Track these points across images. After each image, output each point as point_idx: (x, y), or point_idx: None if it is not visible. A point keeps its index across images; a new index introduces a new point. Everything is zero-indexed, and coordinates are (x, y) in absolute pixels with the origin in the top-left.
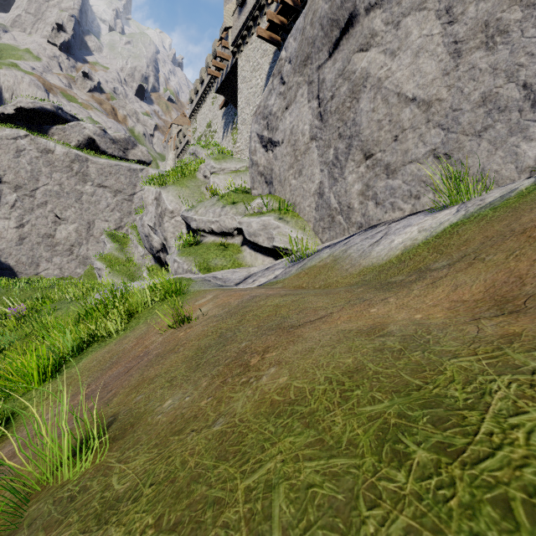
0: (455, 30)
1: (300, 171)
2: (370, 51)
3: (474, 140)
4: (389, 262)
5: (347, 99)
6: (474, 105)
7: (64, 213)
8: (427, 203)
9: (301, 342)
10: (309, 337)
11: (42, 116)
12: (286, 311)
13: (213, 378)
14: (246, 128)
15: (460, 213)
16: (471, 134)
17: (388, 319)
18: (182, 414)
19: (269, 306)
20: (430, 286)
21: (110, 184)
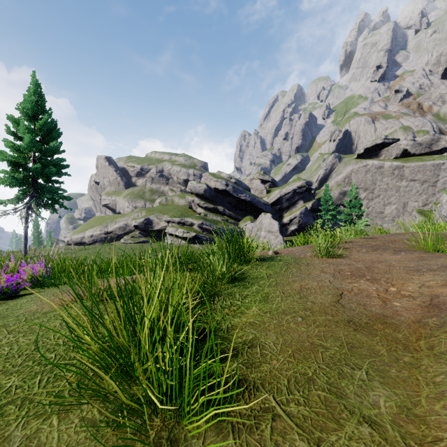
0: None
1: None
2: None
3: None
4: None
5: None
6: None
7: (389, 199)
8: None
9: None
10: None
11: (376, 147)
12: None
13: None
14: None
15: None
16: None
17: None
18: None
19: None
20: None
21: (418, 178)
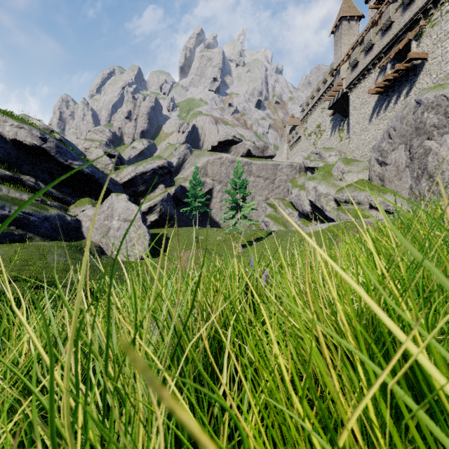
0: None
1: (400, 178)
2: (432, 141)
3: None
4: None
5: (422, 155)
6: None
7: None
8: None
9: None
10: None
11: (227, 143)
12: None
13: None
14: (356, 137)
15: None
16: None
17: None
18: None
19: None
20: None
21: (262, 175)
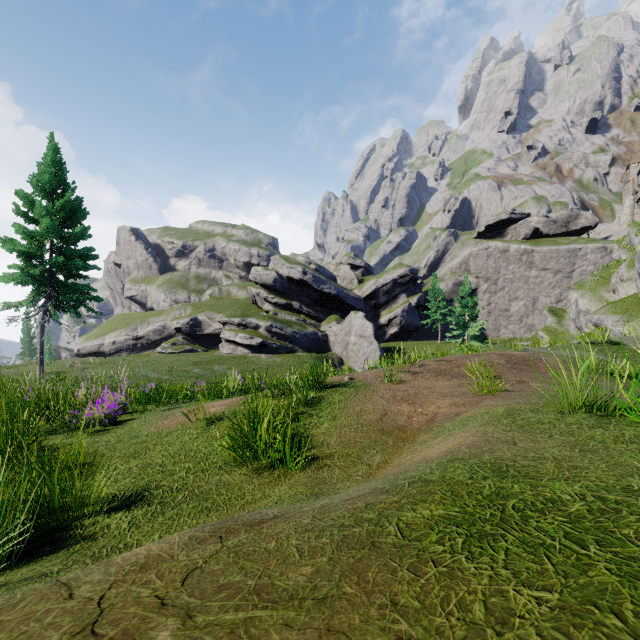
0: None
1: None
2: None
3: None
4: None
5: None
6: None
7: (516, 293)
8: None
9: None
10: None
11: (500, 224)
12: None
13: None
14: None
15: None
16: None
17: None
18: None
19: None
20: None
21: (550, 267)
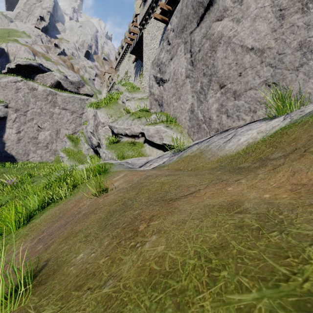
0: (280, 2)
1: (179, 97)
2: (223, 20)
3: (293, 73)
4: (238, 153)
5: (208, 51)
6: (293, 50)
7: (43, 124)
8: (261, 115)
9: (177, 213)
10: (183, 210)
11: (31, 69)
12: (168, 186)
13: (113, 239)
14: (148, 73)
15: (286, 120)
16: (292, 69)
17: (242, 197)
18: (86, 268)
19: (157, 183)
20: (271, 171)
21: (69, 108)
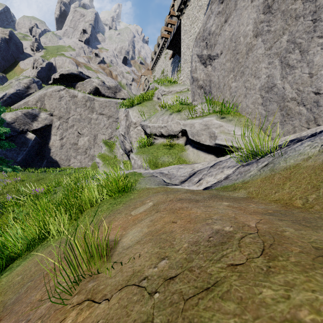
0: None
1: (241, 72)
2: None
3: None
4: None
5: None
6: None
7: (82, 130)
8: None
9: None
10: None
11: (72, 78)
12: None
13: None
14: (187, 65)
15: None
16: None
17: None
18: None
19: None
20: None
21: (105, 113)
